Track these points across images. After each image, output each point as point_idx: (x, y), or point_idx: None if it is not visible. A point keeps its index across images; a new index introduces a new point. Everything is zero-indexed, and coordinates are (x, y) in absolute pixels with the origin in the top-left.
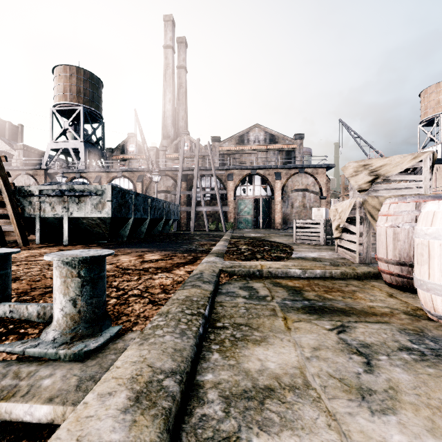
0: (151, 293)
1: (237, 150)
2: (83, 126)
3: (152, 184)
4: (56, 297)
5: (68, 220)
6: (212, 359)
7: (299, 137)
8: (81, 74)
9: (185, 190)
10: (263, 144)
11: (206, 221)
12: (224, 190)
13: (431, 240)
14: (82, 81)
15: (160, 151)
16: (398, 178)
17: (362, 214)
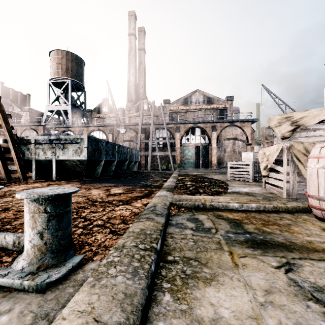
0: (112, 223)
1: (182, 110)
2: (70, 94)
3: (120, 135)
4: (26, 230)
5: (56, 162)
6: (163, 301)
7: (230, 98)
8: (69, 56)
9: (144, 139)
10: (202, 105)
11: (159, 162)
12: (173, 139)
13: None
14: (70, 61)
15: (126, 111)
16: (316, 127)
17: (289, 157)
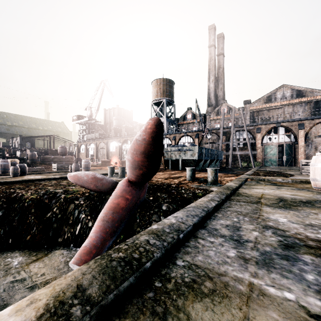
0: (226, 180)
1: (265, 108)
2: (165, 109)
3: (204, 138)
4: (209, 176)
5: (181, 160)
6: (244, 186)
7: None
8: (165, 82)
9: (225, 141)
10: (289, 99)
11: (239, 160)
12: (253, 139)
13: (310, 166)
14: (165, 85)
15: (206, 116)
16: None
17: None
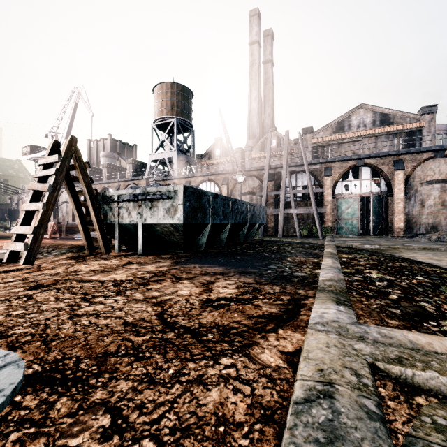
0: None
1: (334, 140)
2: (176, 136)
3: (237, 185)
4: None
5: (142, 227)
6: None
7: (428, 110)
8: (175, 89)
9: (272, 190)
10: (371, 128)
11: (296, 225)
12: (320, 188)
13: None
14: (175, 94)
15: (245, 152)
16: None
17: None
